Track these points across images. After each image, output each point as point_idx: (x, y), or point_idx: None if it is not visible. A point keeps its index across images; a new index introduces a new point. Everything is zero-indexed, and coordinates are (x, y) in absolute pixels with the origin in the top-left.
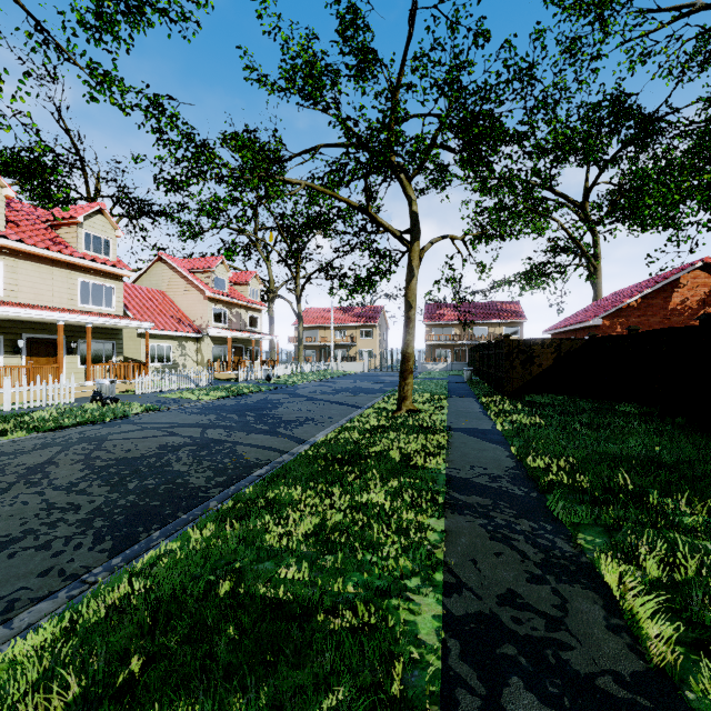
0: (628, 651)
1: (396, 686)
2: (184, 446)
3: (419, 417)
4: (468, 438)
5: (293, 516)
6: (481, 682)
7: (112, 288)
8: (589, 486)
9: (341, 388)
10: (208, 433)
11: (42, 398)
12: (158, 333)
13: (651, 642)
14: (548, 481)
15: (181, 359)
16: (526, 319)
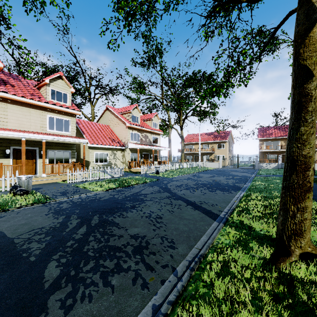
0: None
1: None
2: None
3: None
4: None
5: None
6: None
7: (69, 121)
8: None
9: (202, 182)
10: None
11: None
12: (98, 146)
13: None
14: None
15: (113, 160)
16: None
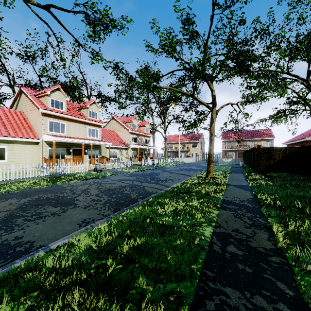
0: (271, 244)
1: (196, 241)
2: (127, 186)
3: (215, 180)
4: (235, 188)
5: (166, 206)
6: (221, 244)
7: (98, 130)
8: (282, 205)
9: (183, 168)
10: (134, 183)
11: (78, 169)
12: (112, 147)
13: (279, 242)
14: (263, 202)
15: (120, 156)
16: (274, 137)
